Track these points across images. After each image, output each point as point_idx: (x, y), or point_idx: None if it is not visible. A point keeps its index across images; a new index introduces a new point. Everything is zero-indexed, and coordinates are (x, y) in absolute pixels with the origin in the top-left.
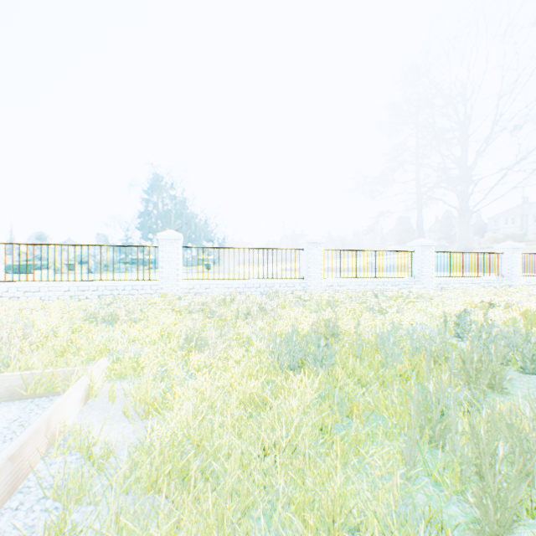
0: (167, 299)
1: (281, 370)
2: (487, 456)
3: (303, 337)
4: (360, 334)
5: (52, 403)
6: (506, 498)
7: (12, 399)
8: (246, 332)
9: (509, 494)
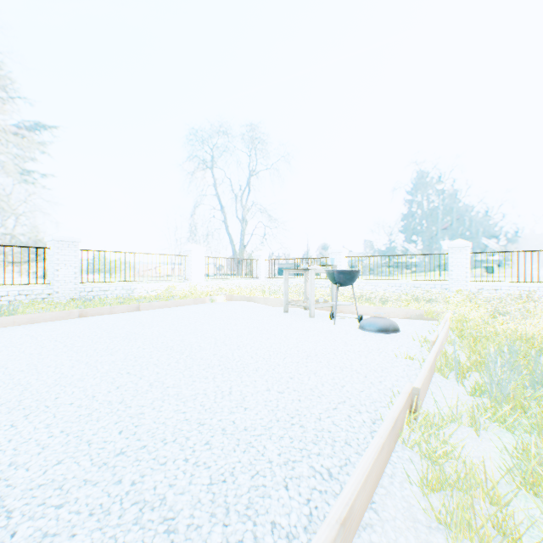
0: (461, 294)
1: None
2: None
3: None
4: None
5: (434, 321)
6: None
7: (417, 318)
8: (540, 316)
9: None
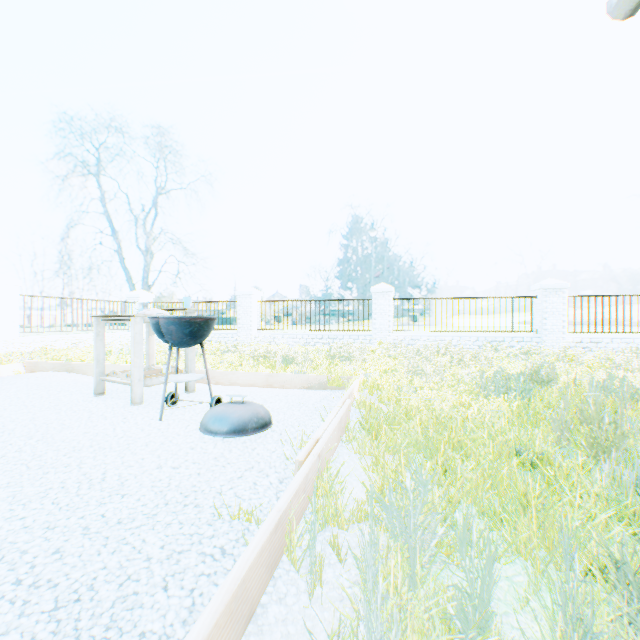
0: (382, 347)
1: (485, 397)
2: (594, 421)
3: (507, 376)
4: (581, 385)
5: (341, 391)
6: (608, 447)
7: (320, 388)
8: (457, 373)
9: (611, 445)
